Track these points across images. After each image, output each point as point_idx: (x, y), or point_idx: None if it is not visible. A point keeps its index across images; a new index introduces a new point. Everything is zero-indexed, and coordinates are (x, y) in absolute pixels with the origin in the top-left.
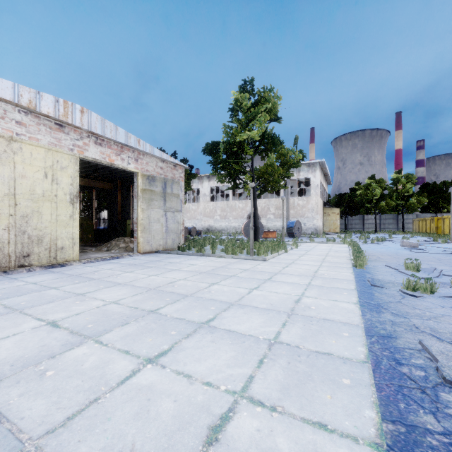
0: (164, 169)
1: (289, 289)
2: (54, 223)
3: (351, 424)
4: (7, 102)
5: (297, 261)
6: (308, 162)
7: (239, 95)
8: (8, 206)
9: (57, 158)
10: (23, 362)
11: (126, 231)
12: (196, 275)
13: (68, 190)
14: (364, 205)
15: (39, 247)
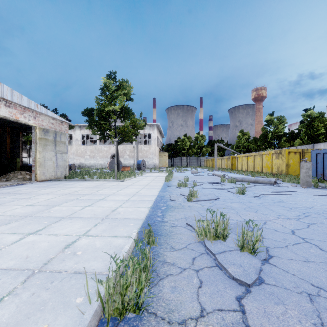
0: (54, 124)
1: (135, 189)
2: None
3: (145, 206)
4: None
5: (140, 181)
6: (150, 123)
7: (107, 80)
8: None
9: None
10: (36, 211)
11: (16, 166)
12: (88, 188)
13: None
14: (181, 151)
15: None
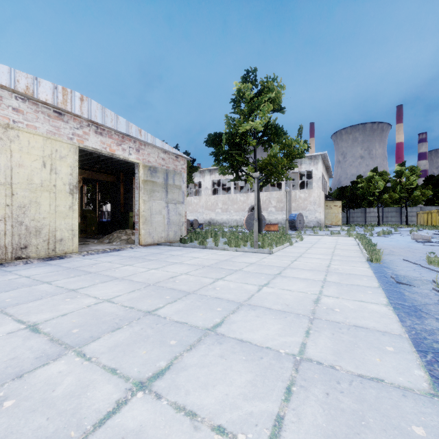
0: (166, 161)
1: (303, 286)
2: (52, 214)
3: None
4: (3, 87)
5: (305, 254)
6: (310, 154)
7: (242, 86)
8: (5, 196)
9: (56, 147)
10: None
11: (129, 223)
12: (199, 269)
13: (68, 180)
14: (366, 198)
15: (37, 239)
